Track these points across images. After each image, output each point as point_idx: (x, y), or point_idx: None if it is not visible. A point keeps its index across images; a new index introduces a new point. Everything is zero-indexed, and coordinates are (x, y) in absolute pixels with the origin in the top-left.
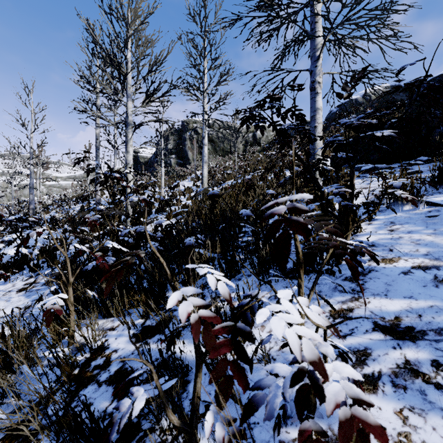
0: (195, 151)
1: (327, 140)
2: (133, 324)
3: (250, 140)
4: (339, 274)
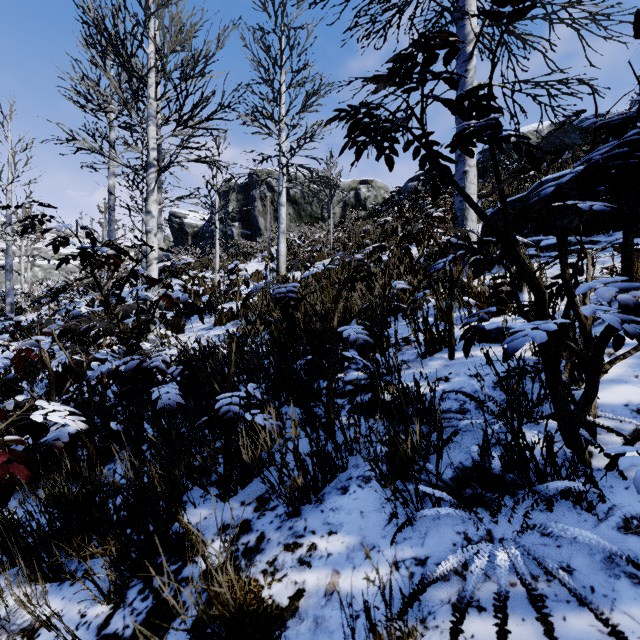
0: (269, 217)
1: (586, 158)
2: (73, 635)
3: (352, 202)
4: (600, 504)
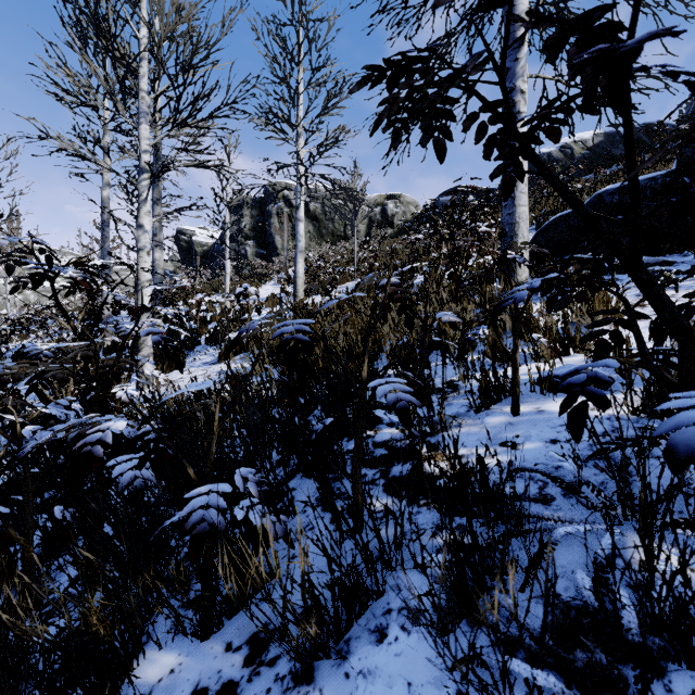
0: (286, 235)
1: None
2: None
3: (378, 219)
4: None
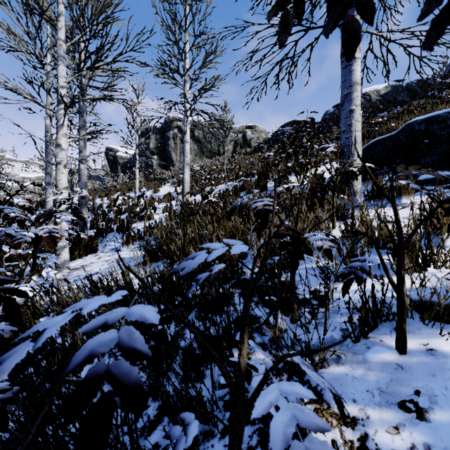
0: (178, 152)
1: None
2: None
3: (240, 141)
4: None
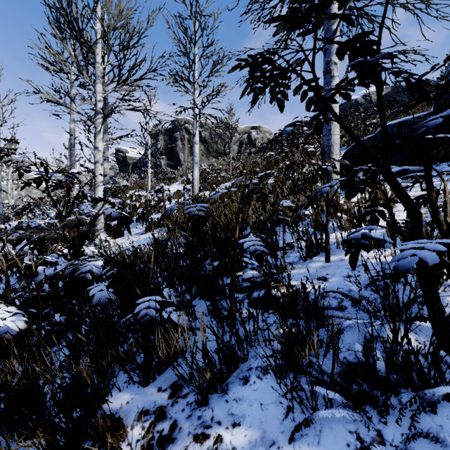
0: (186, 152)
1: None
2: None
3: (245, 142)
4: None
